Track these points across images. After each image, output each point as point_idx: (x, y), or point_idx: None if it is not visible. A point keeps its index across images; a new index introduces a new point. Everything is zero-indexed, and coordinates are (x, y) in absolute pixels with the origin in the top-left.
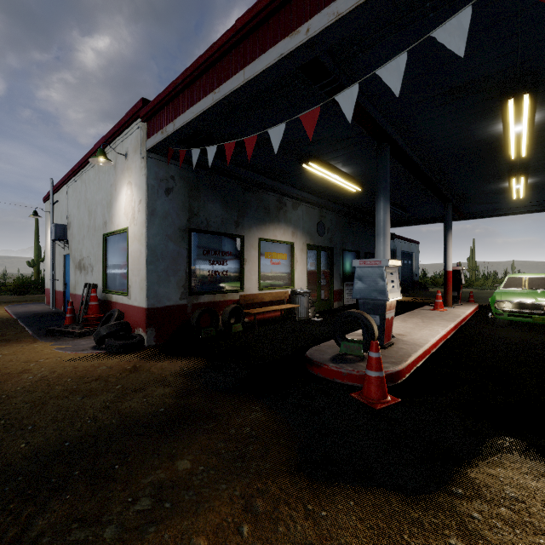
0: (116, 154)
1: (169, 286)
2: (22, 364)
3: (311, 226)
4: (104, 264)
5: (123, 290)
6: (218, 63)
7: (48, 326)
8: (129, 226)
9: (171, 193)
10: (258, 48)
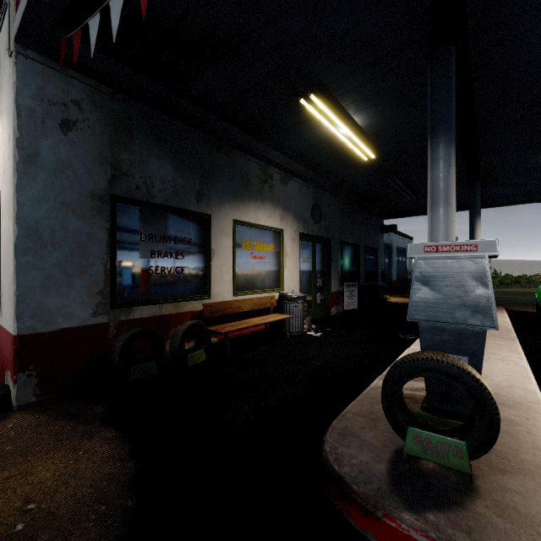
0: None
1: (70, 293)
2: None
3: (304, 209)
4: None
5: None
6: None
7: None
8: (0, 189)
9: (74, 130)
10: None
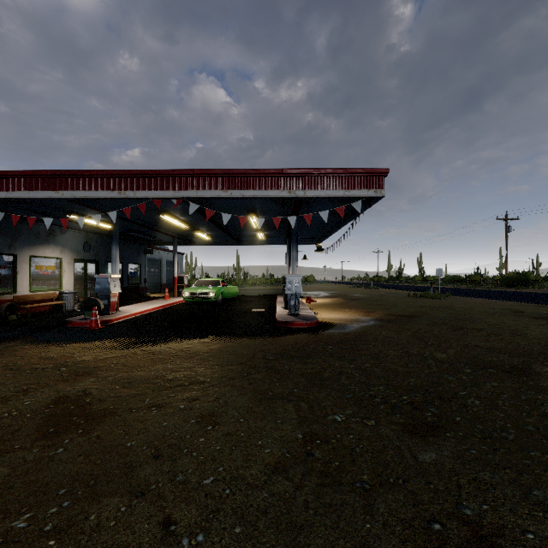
0: None
1: None
2: None
3: (78, 245)
4: None
5: None
6: (10, 179)
7: None
8: None
9: None
10: (38, 186)
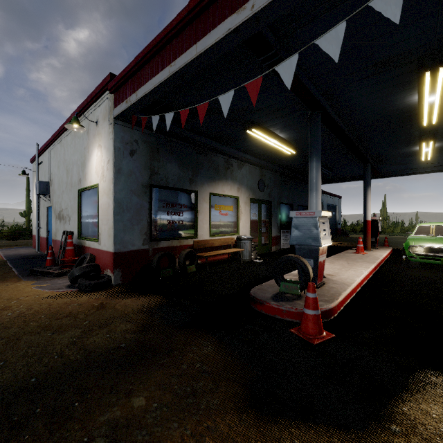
0: (88, 122)
1: (133, 233)
2: (5, 301)
3: (253, 183)
4: (79, 215)
5: (94, 237)
6: (174, 40)
7: (32, 267)
8: (99, 183)
9: (135, 155)
10: (208, 24)
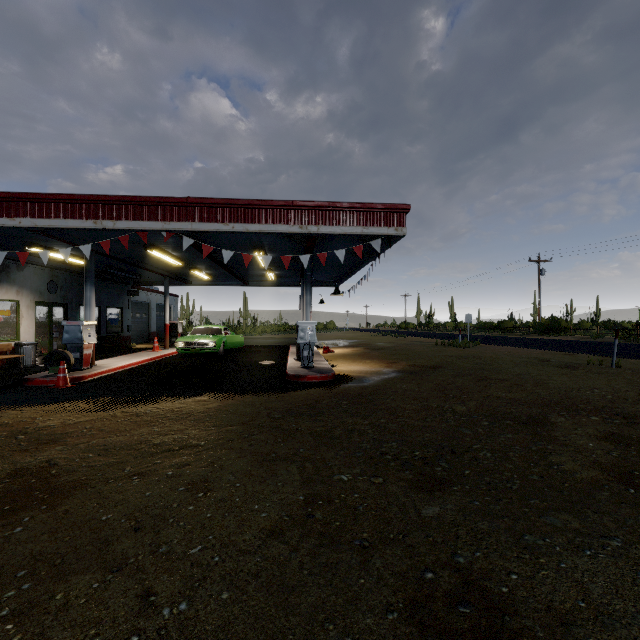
0: None
1: None
2: None
3: (40, 285)
4: None
5: None
6: None
7: None
8: None
9: None
10: None
